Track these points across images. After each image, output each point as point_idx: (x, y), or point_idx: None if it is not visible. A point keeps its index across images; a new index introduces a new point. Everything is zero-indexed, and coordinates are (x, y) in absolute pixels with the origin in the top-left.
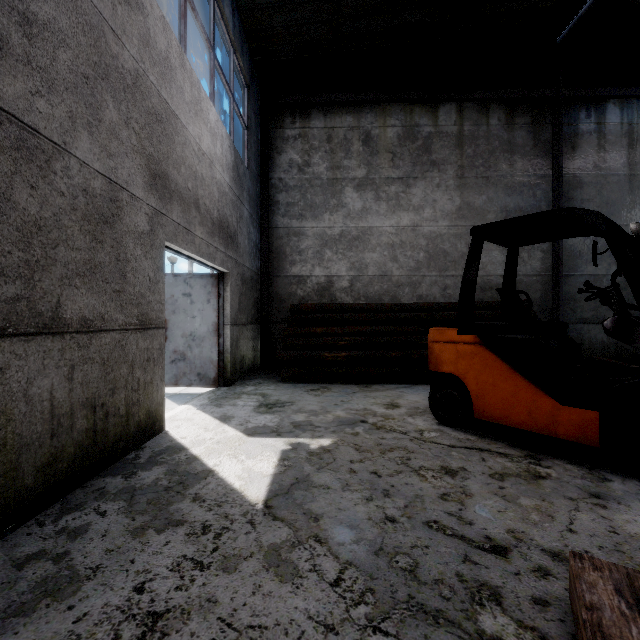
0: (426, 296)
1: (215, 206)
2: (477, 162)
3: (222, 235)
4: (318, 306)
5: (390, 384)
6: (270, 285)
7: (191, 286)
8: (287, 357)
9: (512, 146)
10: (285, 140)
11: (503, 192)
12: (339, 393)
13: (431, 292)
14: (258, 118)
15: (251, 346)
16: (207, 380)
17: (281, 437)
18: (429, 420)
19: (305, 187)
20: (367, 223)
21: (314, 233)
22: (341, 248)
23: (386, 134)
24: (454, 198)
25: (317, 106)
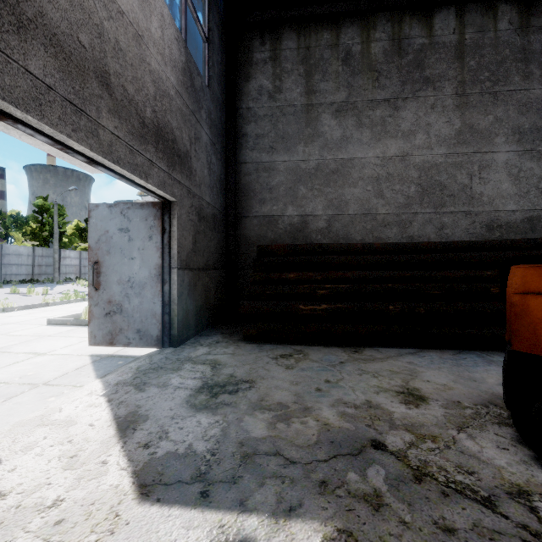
0: (418, 237)
1: (148, 102)
2: (482, 76)
3: (162, 148)
4: (291, 247)
5: (387, 347)
6: (237, 227)
7: (129, 219)
8: (251, 309)
9: (527, 53)
10: (254, 65)
11: (515, 110)
12: (320, 363)
13: (424, 232)
14: (223, 39)
15: (213, 295)
16: (148, 339)
17: (206, 506)
18: (509, 447)
19: (276, 116)
20: (347, 154)
21: (286, 167)
22: (317, 183)
23: (370, 50)
24: (453, 120)
25: (290, 24)
